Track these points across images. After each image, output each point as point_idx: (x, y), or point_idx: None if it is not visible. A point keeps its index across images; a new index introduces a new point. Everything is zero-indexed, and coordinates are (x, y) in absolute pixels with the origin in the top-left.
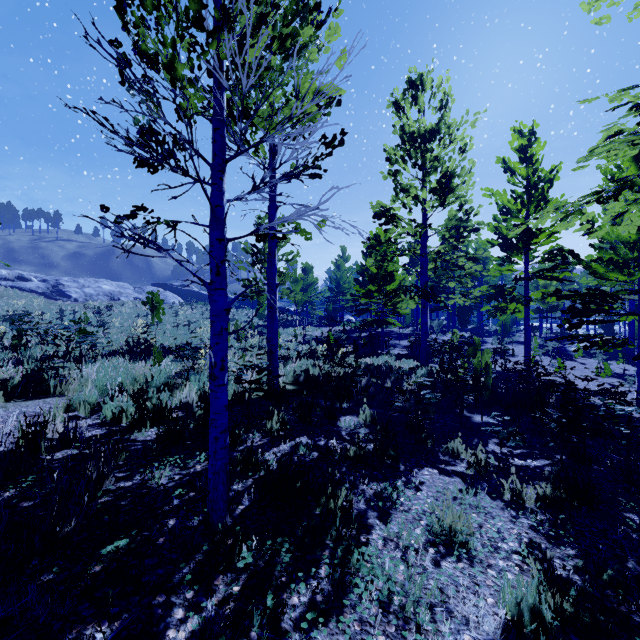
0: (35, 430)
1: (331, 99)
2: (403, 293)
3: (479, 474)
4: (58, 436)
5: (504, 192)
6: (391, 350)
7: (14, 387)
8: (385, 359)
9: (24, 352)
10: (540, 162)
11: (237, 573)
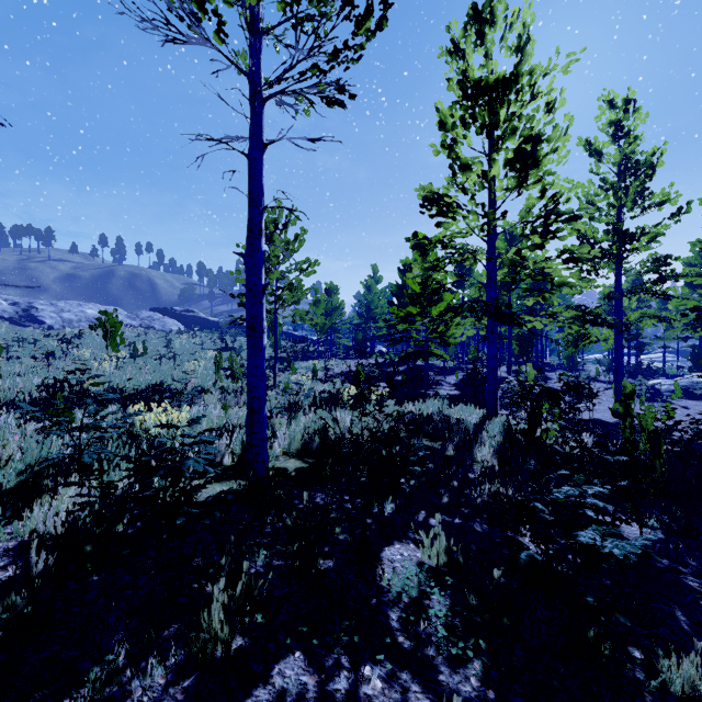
0: None
1: None
2: (469, 311)
3: None
4: None
5: (589, 182)
6: (437, 390)
7: None
8: (435, 404)
9: None
10: (636, 143)
11: None
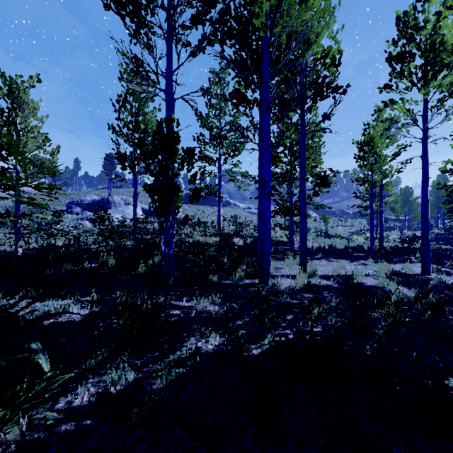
0: (330, 245)
1: (406, 145)
2: None
3: (451, 267)
4: (333, 247)
5: None
6: None
7: (310, 240)
8: None
9: (295, 234)
10: None
11: (376, 261)
